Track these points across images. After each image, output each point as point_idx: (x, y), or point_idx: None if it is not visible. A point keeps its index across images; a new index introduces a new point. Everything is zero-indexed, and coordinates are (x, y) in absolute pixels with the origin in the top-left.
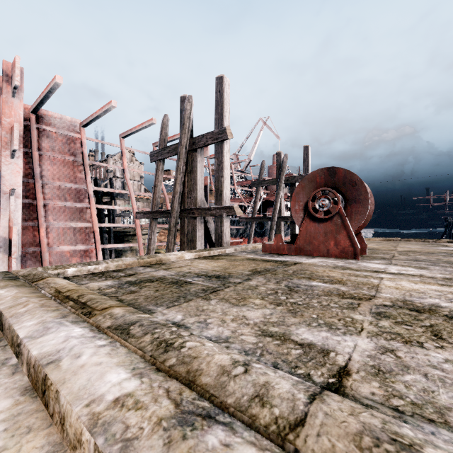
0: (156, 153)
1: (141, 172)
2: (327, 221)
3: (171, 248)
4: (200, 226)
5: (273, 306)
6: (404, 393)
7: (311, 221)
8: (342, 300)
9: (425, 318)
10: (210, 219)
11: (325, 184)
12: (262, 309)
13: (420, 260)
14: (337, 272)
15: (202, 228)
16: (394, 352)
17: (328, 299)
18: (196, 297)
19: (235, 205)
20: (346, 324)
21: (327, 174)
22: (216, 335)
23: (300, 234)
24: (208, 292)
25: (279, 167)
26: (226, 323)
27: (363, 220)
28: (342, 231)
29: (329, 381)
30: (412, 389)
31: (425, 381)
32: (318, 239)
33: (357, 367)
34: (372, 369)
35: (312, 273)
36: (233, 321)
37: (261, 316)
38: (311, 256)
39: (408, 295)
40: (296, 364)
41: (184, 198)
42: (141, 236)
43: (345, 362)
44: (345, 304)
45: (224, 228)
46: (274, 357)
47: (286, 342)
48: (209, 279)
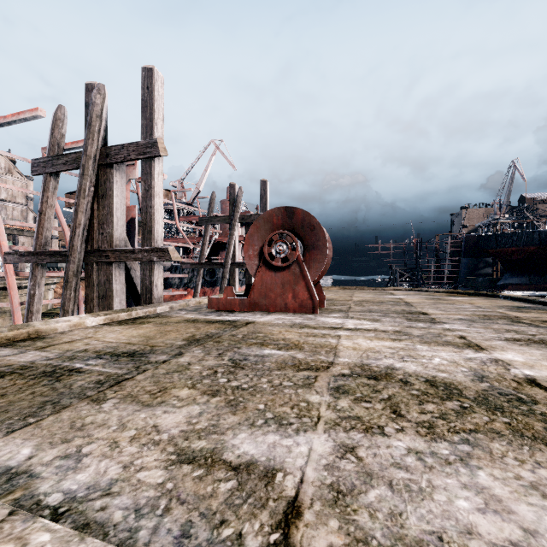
0: (43, 163)
1: (18, 189)
2: (285, 269)
3: (70, 309)
4: (119, 275)
5: (206, 399)
6: (369, 530)
7: (267, 270)
8: (298, 374)
9: (383, 387)
10: (136, 265)
11: (283, 226)
12: (189, 407)
13: (373, 311)
14: (294, 332)
15: (123, 278)
16: (355, 452)
17: (281, 375)
18: (79, 400)
19: (170, 247)
20: (300, 414)
21: (285, 214)
22: (90, 483)
23: (255, 286)
24: (105, 386)
25: (233, 202)
26: (118, 447)
27: (322, 269)
28: (300, 281)
29: (270, 542)
30: (378, 518)
31: (390, 495)
32: (275, 291)
33: (311, 493)
34: (330, 492)
35: (266, 336)
36: (132, 442)
37: (184, 421)
38: (267, 312)
39: (366, 357)
40: (223, 515)
41: (92, 234)
42: (16, 290)
43: (295, 488)
44: (300, 379)
45: (155, 278)
46: (187, 511)
47: (213, 469)
48: (116, 361)
